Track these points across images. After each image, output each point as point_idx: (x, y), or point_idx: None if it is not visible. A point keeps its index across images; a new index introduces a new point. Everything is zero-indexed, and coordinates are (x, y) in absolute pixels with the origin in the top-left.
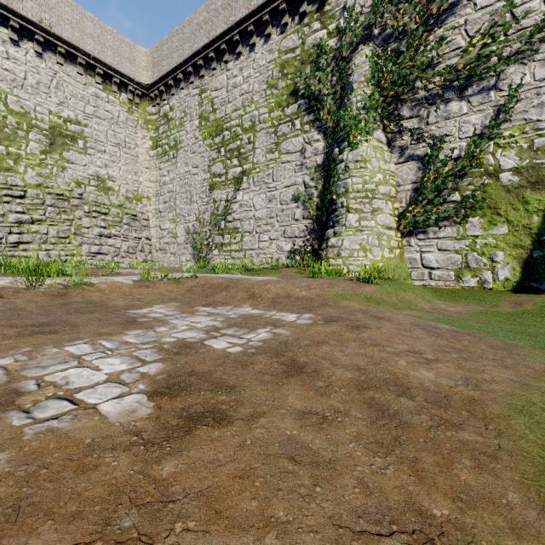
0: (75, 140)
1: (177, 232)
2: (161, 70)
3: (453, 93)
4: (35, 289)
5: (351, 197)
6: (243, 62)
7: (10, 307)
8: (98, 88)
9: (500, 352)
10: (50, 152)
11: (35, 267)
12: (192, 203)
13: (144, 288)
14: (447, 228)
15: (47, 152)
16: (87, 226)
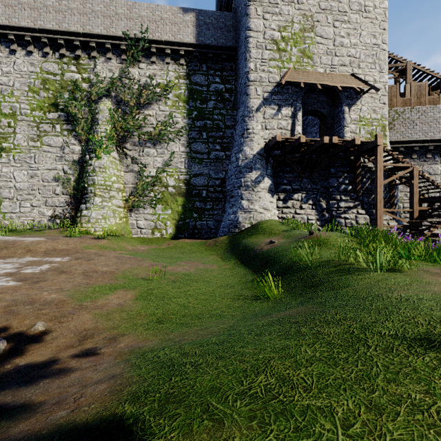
0: None
1: None
2: None
3: (151, 144)
4: None
5: (97, 187)
6: (3, 58)
7: None
8: None
9: (136, 262)
10: None
11: None
12: None
13: None
14: (148, 209)
15: None
16: None
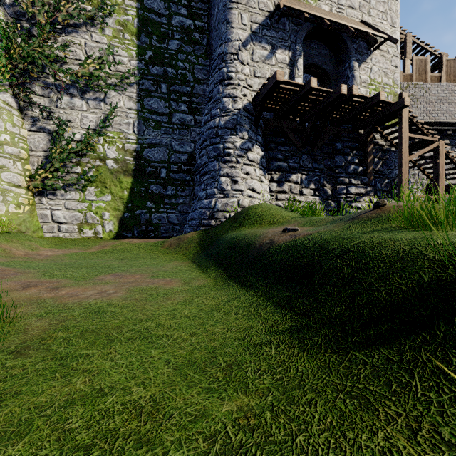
0: None
1: None
2: None
3: (77, 91)
4: None
5: None
6: None
7: None
8: None
9: None
10: None
11: None
12: None
13: None
14: (72, 192)
15: None
16: None
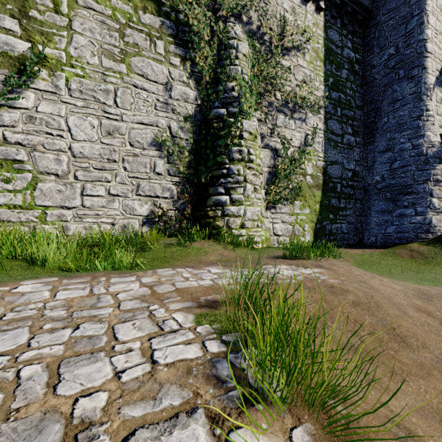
0: None
1: None
2: None
3: (288, 111)
4: None
5: (247, 166)
6: None
7: None
8: None
9: None
10: None
11: None
12: None
13: None
14: (286, 206)
15: None
16: None
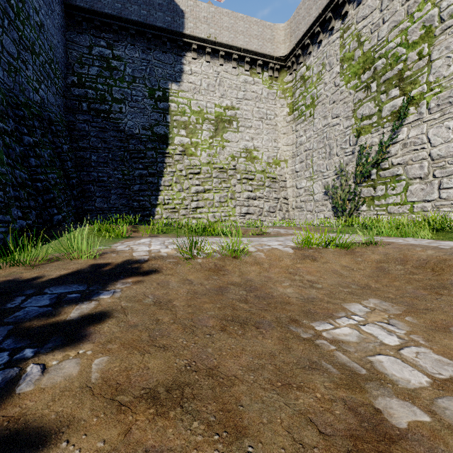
0: (231, 123)
1: (314, 190)
2: (298, 35)
3: None
4: (193, 260)
5: None
6: None
7: (157, 297)
8: (246, 75)
9: None
10: (215, 136)
11: (204, 227)
12: (332, 156)
13: (309, 260)
14: None
15: (213, 137)
16: (239, 191)
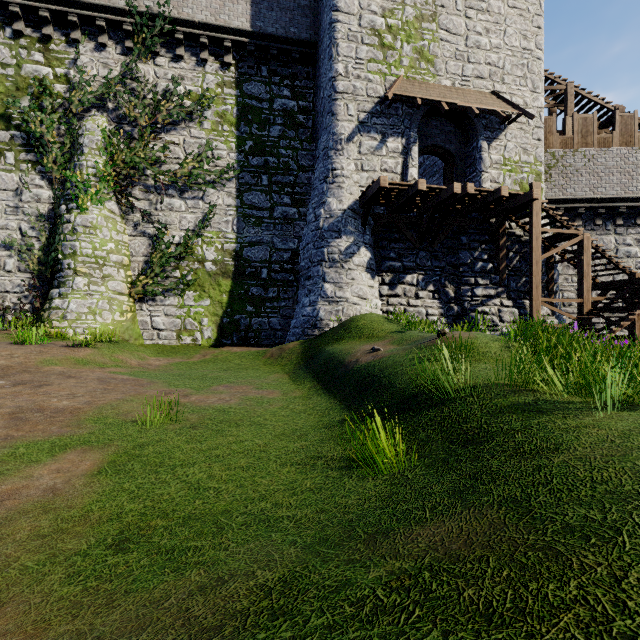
0: None
1: None
2: None
3: (176, 192)
4: None
5: (80, 260)
6: None
7: None
8: None
9: (134, 387)
10: None
11: None
12: None
13: None
14: (171, 298)
15: None
16: None
